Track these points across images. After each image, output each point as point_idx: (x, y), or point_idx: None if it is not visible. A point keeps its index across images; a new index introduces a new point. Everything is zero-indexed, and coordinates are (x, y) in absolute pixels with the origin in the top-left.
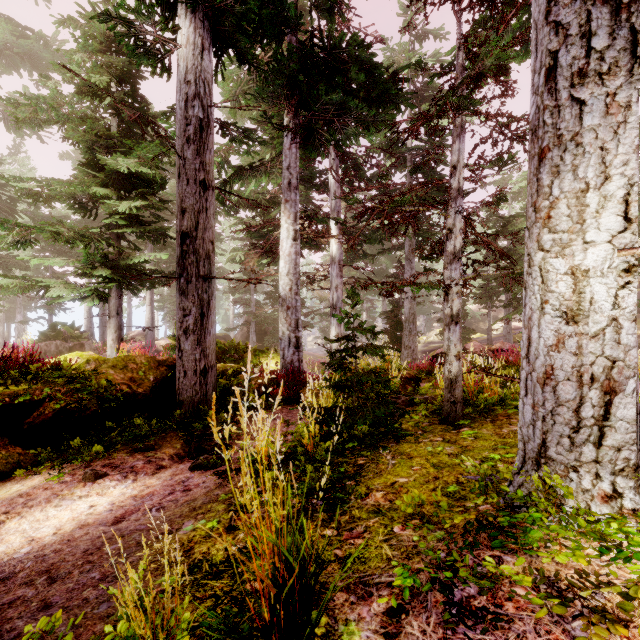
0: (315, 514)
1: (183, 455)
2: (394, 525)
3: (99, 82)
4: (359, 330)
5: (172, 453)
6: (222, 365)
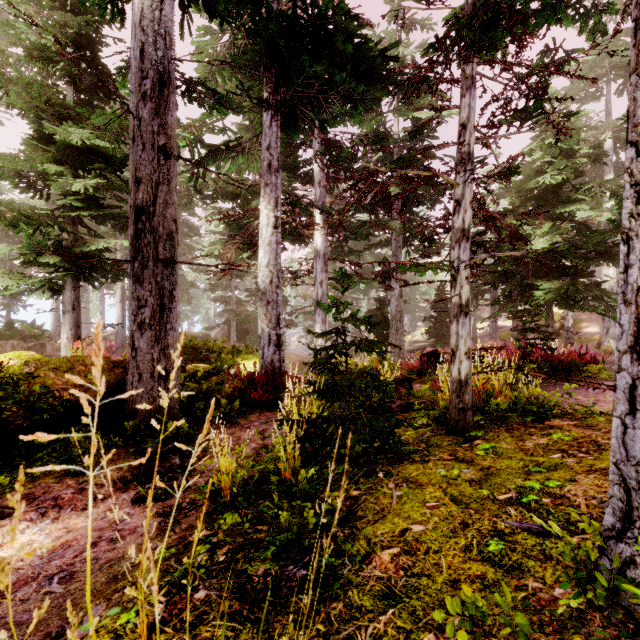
0: (291, 598)
1: (130, 480)
2: (422, 635)
3: (51, 44)
4: (351, 321)
5: (115, 478)
6: (194, 366)
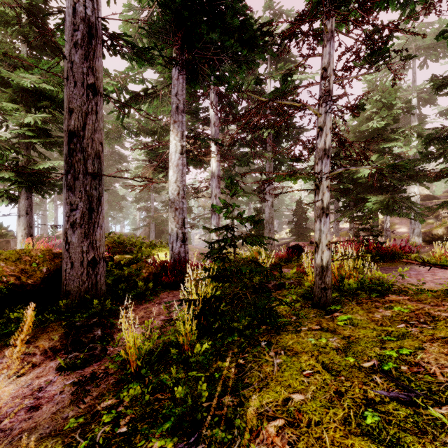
0: None
1: (59, 349)
2: None
3: (8, 11)
4: (238, 219)
5: (47, 347)
6: (120, 256)
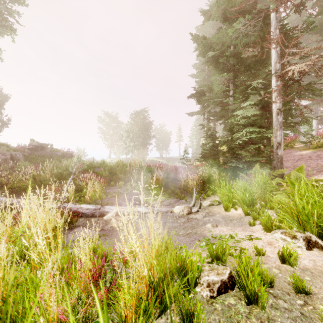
0: None
1: None
2: None
3: None
4: None
5: None
6: None
